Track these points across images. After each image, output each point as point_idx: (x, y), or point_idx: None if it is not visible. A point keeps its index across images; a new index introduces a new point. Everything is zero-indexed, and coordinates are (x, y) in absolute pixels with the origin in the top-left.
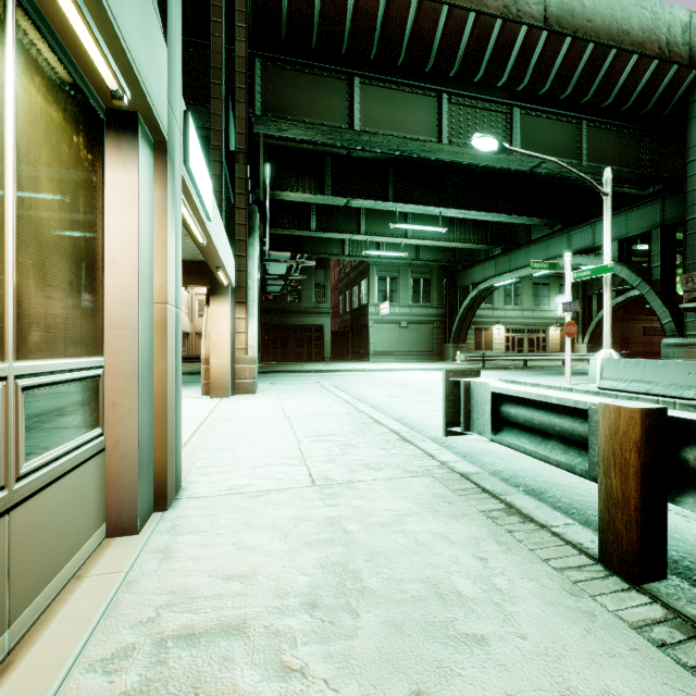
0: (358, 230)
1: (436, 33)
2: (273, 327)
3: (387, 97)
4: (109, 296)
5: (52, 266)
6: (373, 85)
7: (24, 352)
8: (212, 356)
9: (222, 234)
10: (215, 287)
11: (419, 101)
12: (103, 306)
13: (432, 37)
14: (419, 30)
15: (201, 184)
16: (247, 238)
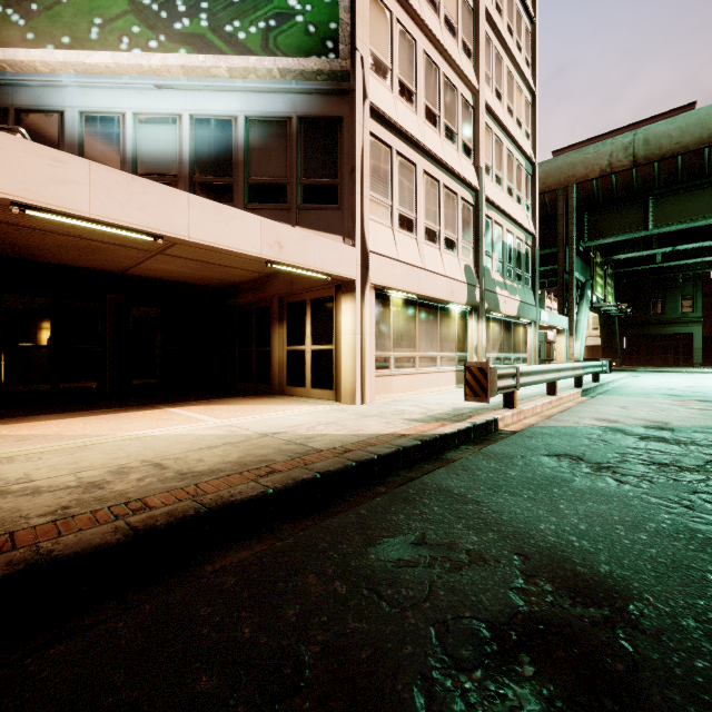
0: (709, 252)
1: (703, 161)
2: (636, 337)
3: (675, 200)
4: (528, 346)
5: (523, 345)
6: (663, 197)
7: (522, 353)
8: (557, 357)
9: (556, 317)
10: (559, 330)
11: (704, 192)
12: (527, 348)
13: (700, 164)
14: (688, 166)
15: (544, 318)
16: (574, 307)
